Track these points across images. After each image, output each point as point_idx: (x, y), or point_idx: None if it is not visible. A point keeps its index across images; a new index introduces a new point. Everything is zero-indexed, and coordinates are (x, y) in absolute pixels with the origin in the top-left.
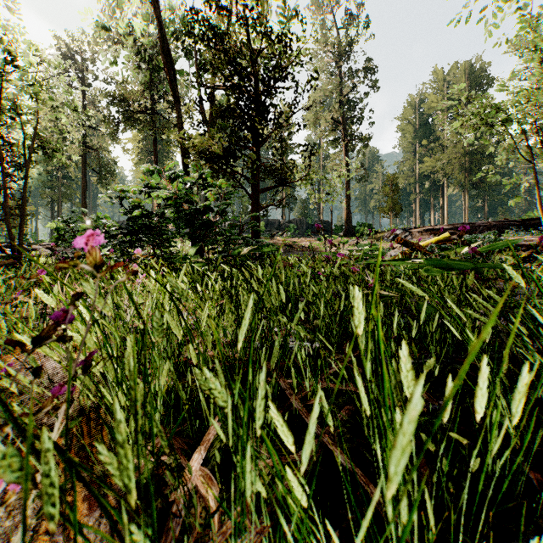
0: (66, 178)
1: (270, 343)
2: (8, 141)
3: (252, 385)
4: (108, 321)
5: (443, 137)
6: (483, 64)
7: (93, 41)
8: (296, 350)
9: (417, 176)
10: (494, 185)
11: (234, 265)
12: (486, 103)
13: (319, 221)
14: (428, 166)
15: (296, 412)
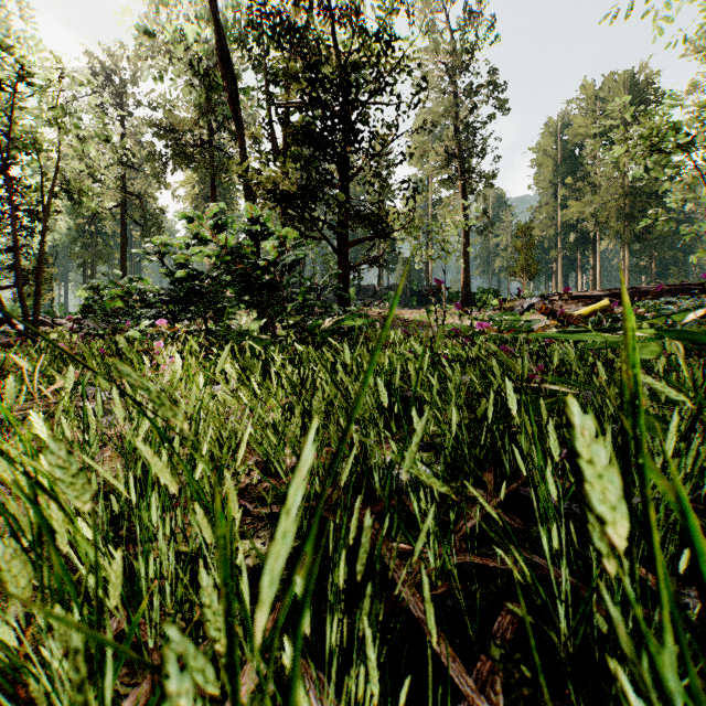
0: (102, 234)
1: (363, 469)
2: (22, 183)
3: (333, 549)
4: (93, 435)
5: (594, 174)
6: (649, 74)
7: (134, 56)
8: (410, 493)
9: (558, 226)
10: (664, 237)
11: (312, 345)
12: (660, 121)
13: (427, 287)
14: (574, 213)
15: (413, 614)
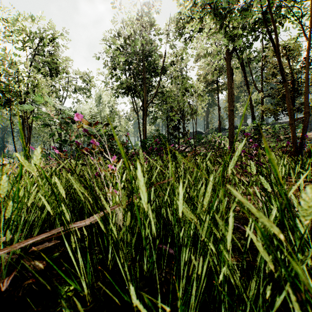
0: None
1: None
2: (187, 113)
3: None
4: None
5: None
6: None
7: (193, 61)
8: None
9: None
10: None
11: None
12: None
13: None
14: None
15: None
